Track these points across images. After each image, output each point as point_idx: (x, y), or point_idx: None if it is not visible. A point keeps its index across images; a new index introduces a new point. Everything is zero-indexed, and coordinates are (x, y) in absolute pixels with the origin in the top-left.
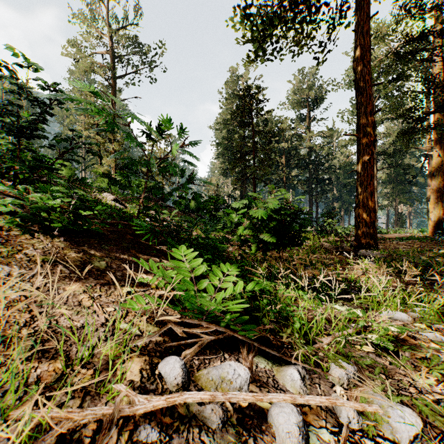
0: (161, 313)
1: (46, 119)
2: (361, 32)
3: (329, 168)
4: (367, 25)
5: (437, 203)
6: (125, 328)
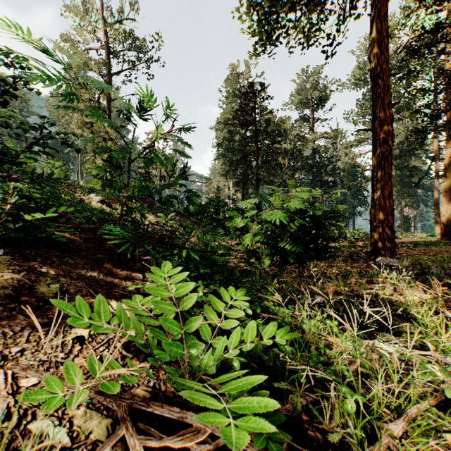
0: None
1: (5, 100)
2: (378, 15)
3: (334, 170)
4: (384, 7)
5: (449, 206)
6: (42, 431)
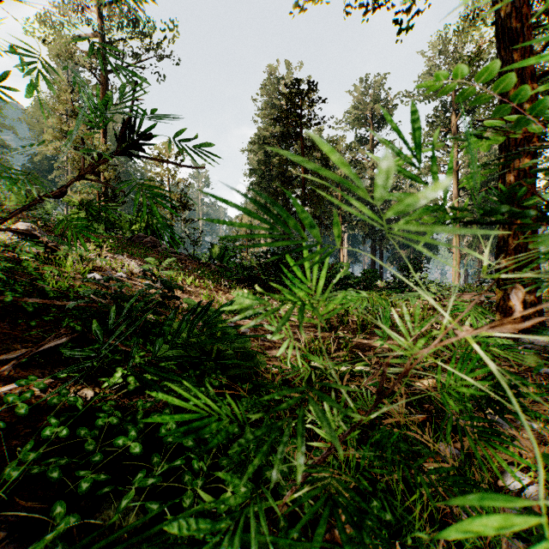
0: None
1: None
2: None
3: None
4: None
5: None
6: None
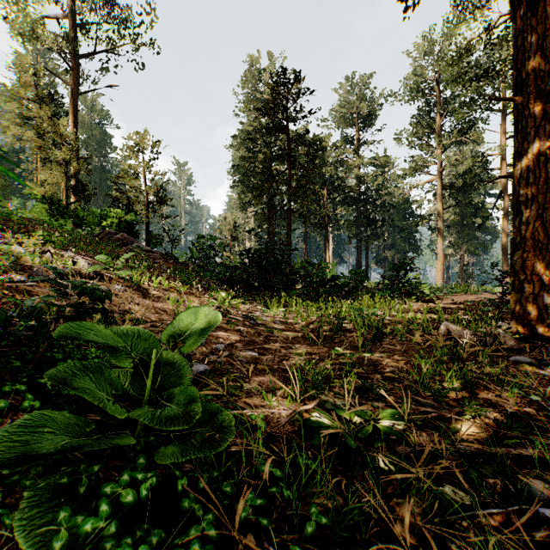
0: None
1: None
2: None
3: (382, 205)
4: None
5: None
6: None
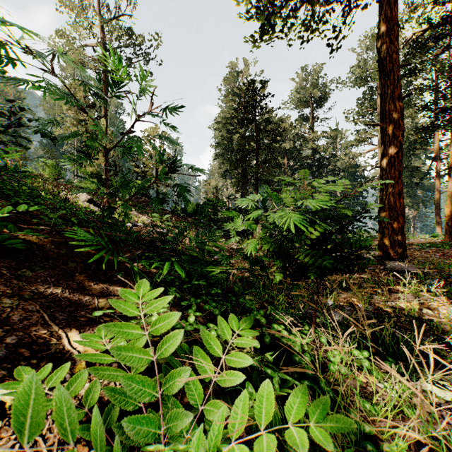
0: None
1: None
2: (387, 1)
3: (333, 170)
4: None
5: None
6: None
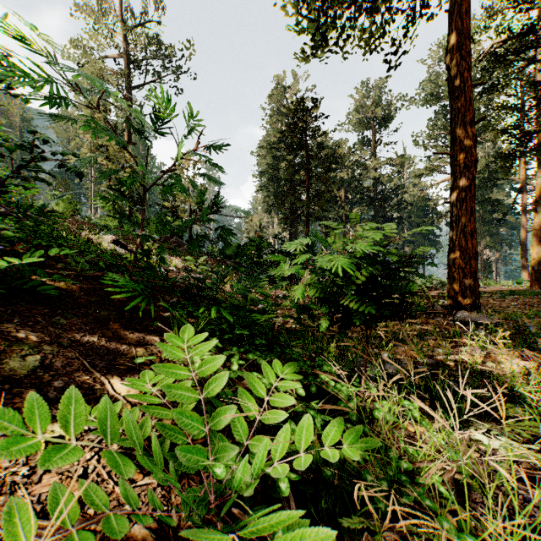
0: (115, 507)
1: None
2: (458, 11)
3: (400, 204)
4: (466, 1)
5: None
6: None
